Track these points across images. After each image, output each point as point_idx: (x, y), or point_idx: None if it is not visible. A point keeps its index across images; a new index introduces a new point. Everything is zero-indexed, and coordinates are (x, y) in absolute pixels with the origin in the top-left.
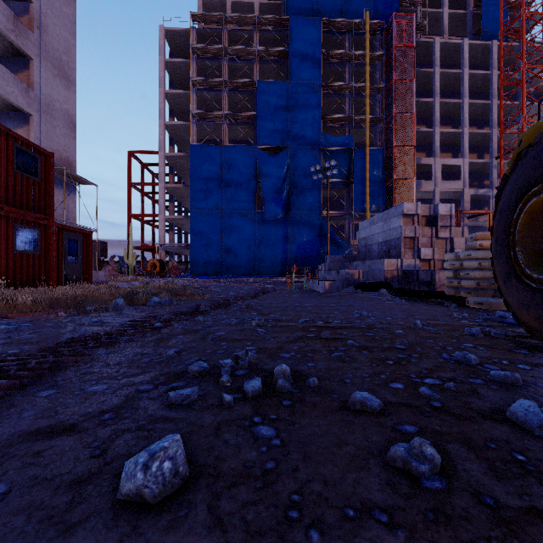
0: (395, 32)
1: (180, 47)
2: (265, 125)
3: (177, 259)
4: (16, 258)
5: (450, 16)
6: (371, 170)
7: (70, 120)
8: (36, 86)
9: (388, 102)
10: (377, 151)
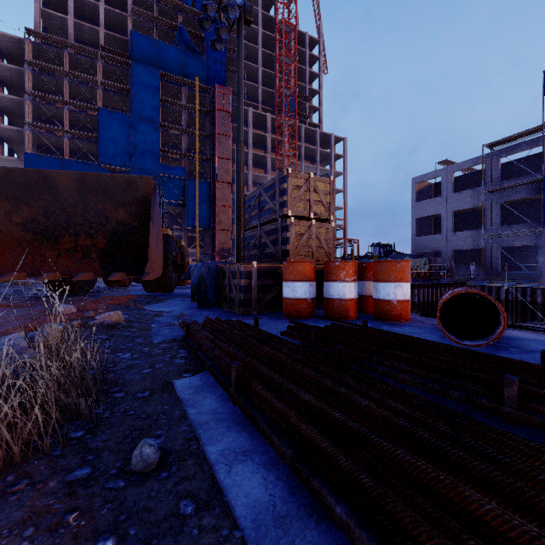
0: (218, 99)
1: (12, 49)
2: (108, 148)
3: None
4: None
5: (264, 91)
6: (200, 196)
7: None
8: None
9: (214, 147)
10: (205, 183)
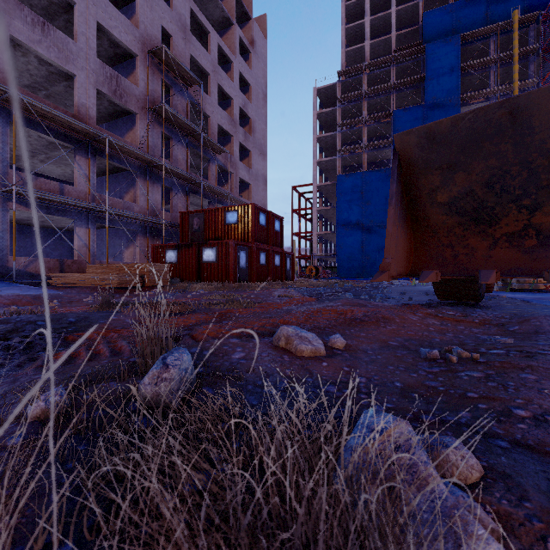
0: None
1: (327, 97)
2: None
3: (324, 264)
4: (275, 268)
5: None
6: None
7: (265, 179)
8: (252, 166)
9: None
10: None
